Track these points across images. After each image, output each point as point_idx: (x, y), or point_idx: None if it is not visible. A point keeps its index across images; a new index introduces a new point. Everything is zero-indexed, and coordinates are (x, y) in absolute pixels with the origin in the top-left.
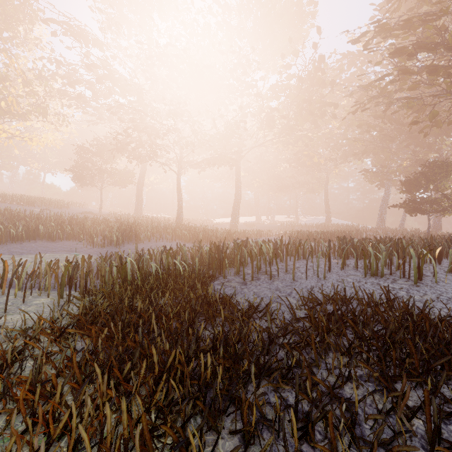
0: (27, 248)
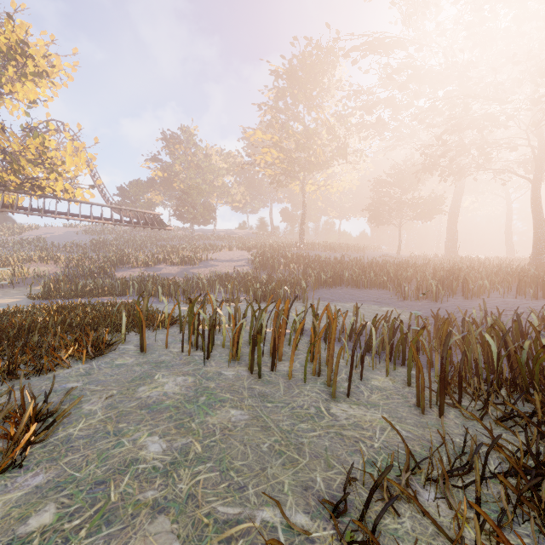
0: (335, 295)
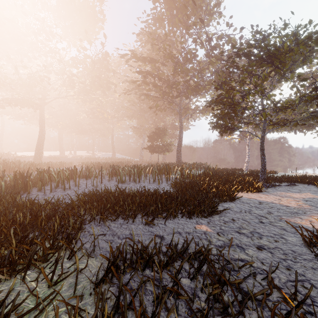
0: None
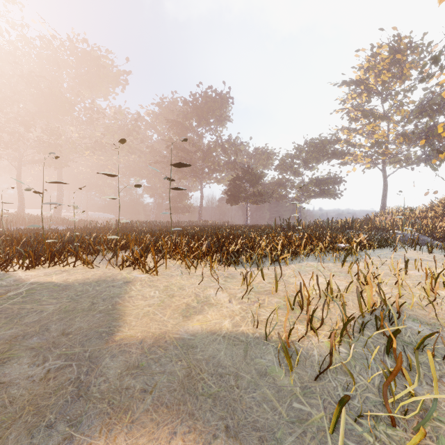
0: None
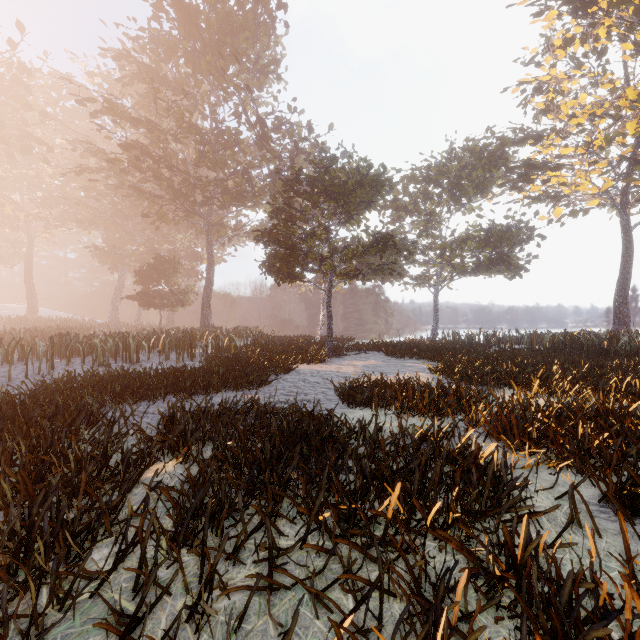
0: None
